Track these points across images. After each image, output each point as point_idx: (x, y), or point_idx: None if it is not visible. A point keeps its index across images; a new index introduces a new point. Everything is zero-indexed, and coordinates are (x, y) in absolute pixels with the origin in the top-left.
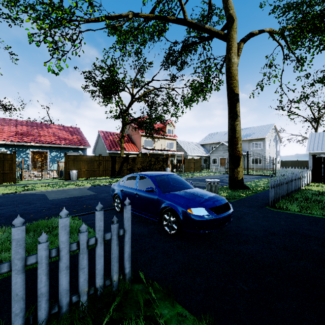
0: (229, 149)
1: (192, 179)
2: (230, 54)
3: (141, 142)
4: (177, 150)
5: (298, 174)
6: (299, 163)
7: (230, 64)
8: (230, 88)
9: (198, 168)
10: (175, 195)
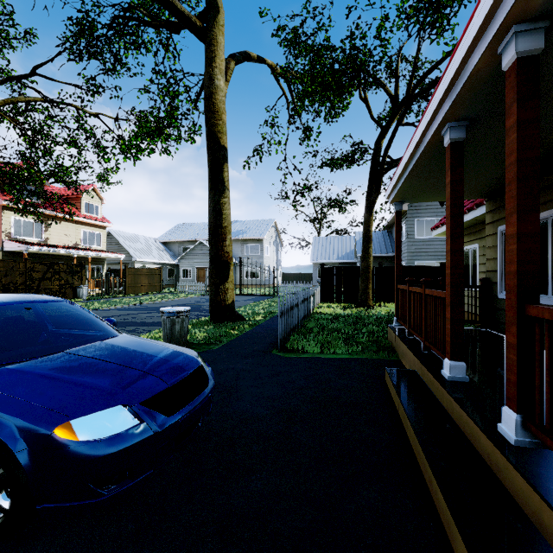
0: (210, 248)
1: (140, 307)
2: (213, 68)
3: (3, 224)
4: (112, 250)
5: (309, 291)
6: (302, 277)
7: (213, 88)
8: (212, 132)
9: (157, 287)
10: (23, 376)
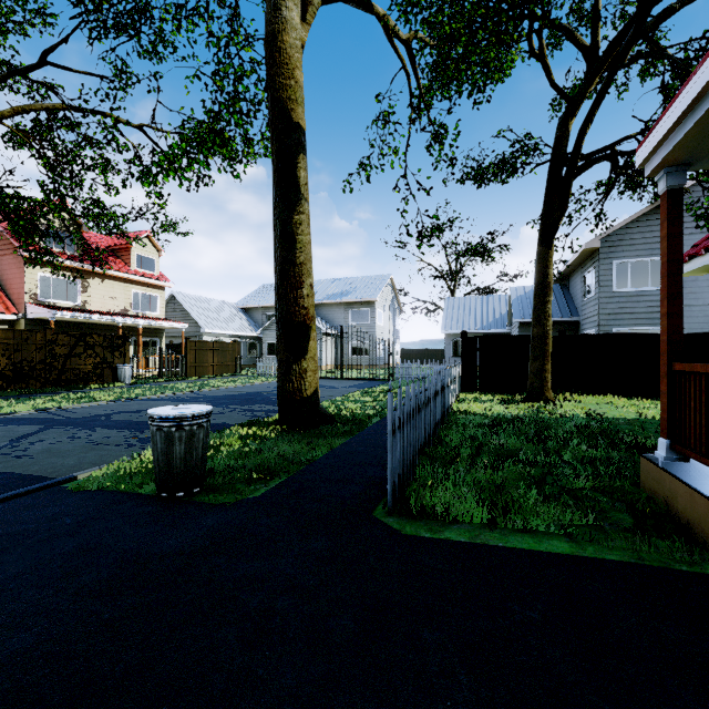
0: (277, 301)
1: (192, 396)
2: None
3: (26, 282)
4: (176, 319)
5: (446, 374)
6: (429, 355)
7: (279, 23)
8: (278, 100)
9: (230, 367)
10: None
